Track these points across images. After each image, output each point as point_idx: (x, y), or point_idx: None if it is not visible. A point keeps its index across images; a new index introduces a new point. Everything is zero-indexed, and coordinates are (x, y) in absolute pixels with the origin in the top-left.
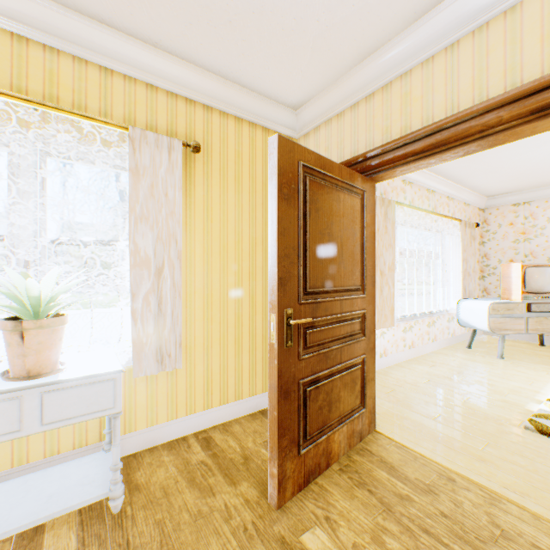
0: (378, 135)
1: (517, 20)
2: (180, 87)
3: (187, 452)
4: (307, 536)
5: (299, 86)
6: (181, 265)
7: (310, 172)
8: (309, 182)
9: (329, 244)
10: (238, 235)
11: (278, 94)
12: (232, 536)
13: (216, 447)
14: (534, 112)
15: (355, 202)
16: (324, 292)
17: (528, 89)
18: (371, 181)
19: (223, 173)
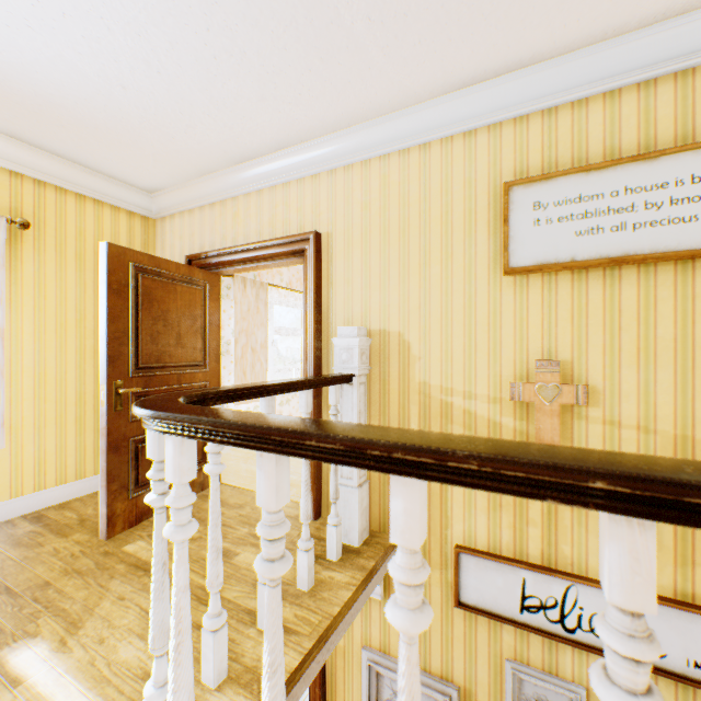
0: (219, 239)
1: (288, 192)
2: (2, 160)
3: (13, 529)
4: (129, 546)
5: (150, 178)
6: (5, 344)
7: (144, 270)
8: (143, 279)
9: (166, 328)
10: (81, 312)
11: (128, 179)
12: (60, 561)
13: (50, 519)
14: (293, 254)
15: (196, 293)
16: (160, 367)
17: (287, 240)
18: (216, 274)
19: (61, 249)
